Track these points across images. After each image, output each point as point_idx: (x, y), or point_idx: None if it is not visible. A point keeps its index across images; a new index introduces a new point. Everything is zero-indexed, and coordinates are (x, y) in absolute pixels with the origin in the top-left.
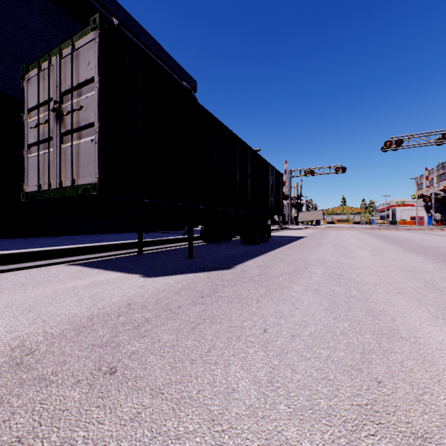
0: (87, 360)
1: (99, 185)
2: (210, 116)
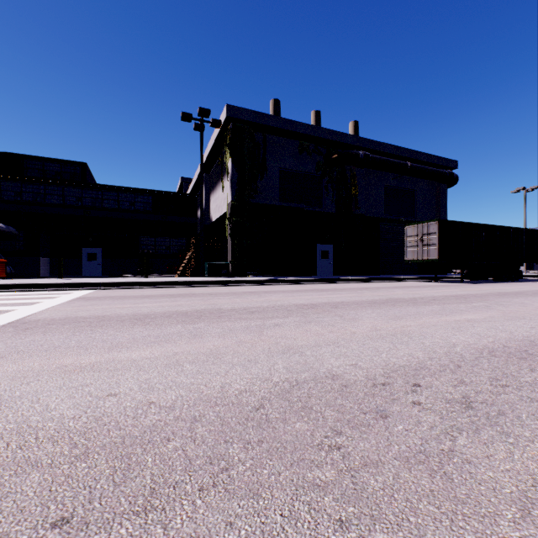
0: (453, 285)
1: (438, 260)
2: (470, 224)
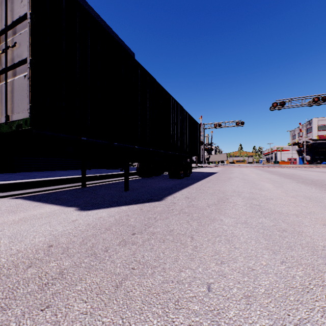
0: None
1: (30, 120)
2: (143, 71)
